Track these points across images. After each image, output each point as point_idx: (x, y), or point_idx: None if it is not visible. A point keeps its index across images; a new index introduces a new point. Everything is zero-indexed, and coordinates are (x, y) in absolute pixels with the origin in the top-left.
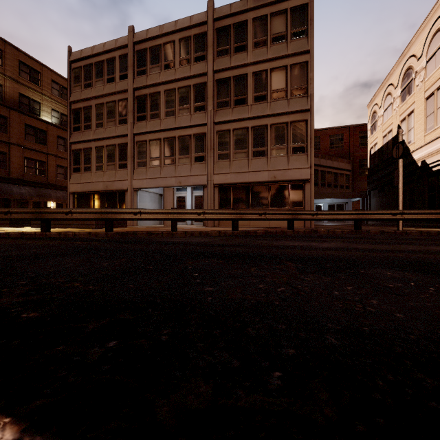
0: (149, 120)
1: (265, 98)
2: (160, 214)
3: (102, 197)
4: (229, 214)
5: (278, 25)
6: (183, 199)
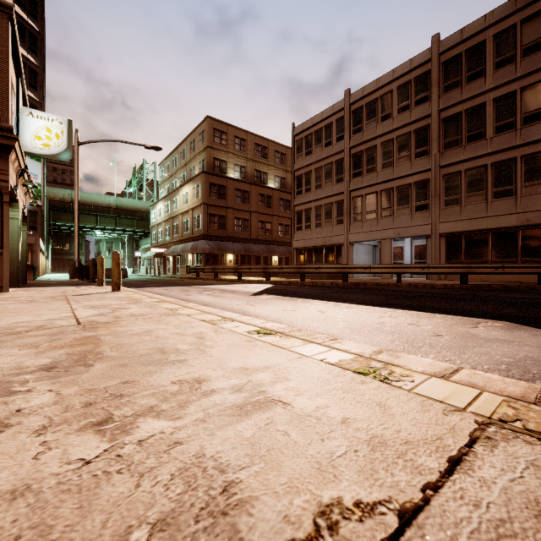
0: (365, 175)
1: (511, 126)
2: (386, 268)
3: (320, 251)
4: (456, 268)
5: (533, 31)
6: (400, 250)
